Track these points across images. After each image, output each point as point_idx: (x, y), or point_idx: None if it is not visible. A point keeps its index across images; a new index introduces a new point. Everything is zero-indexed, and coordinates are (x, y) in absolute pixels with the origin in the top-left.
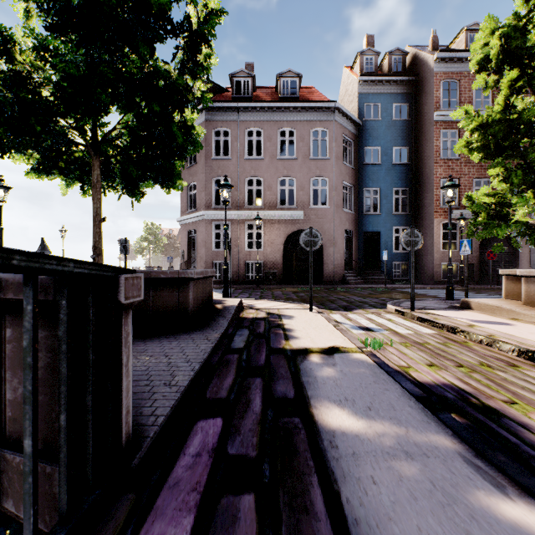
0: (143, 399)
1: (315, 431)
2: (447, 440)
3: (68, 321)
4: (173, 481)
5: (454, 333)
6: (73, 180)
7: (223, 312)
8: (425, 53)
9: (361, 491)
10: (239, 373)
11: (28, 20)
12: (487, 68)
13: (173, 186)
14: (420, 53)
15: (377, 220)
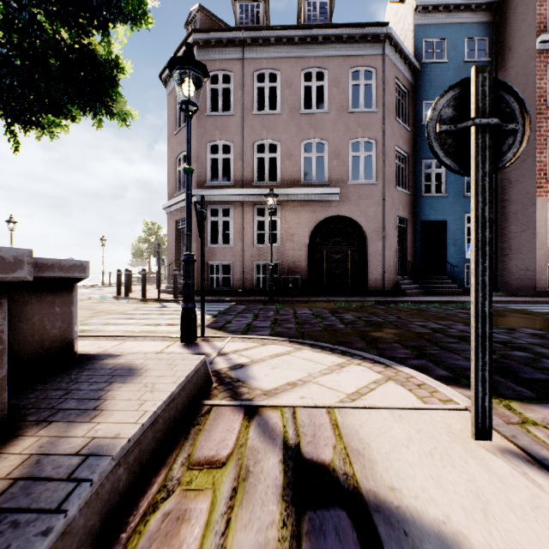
0: None
1: None
2: None
3: None
4: None
5: None
6: None
7: None
8: None
9: None
10: None
11: None
12: None
13: (106, 112)
14: None
15: (441, 204)
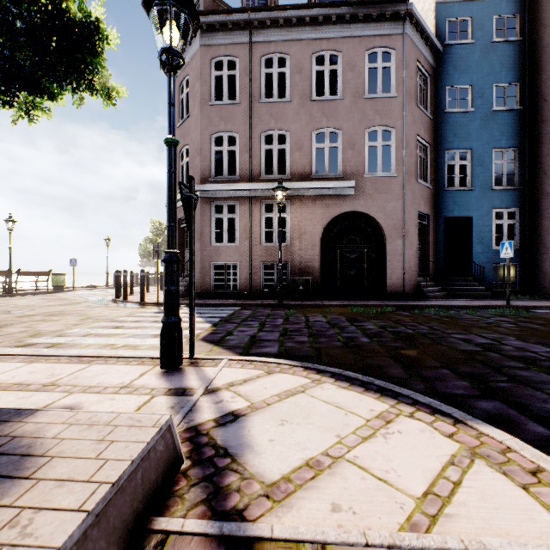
0: None
1: None
2: None
3: None
4: None
5: None
6: None
7: None
8: None
9: None
10: None
11: None
12: None
13: (86, 87)
14: None
15: (466, 198)
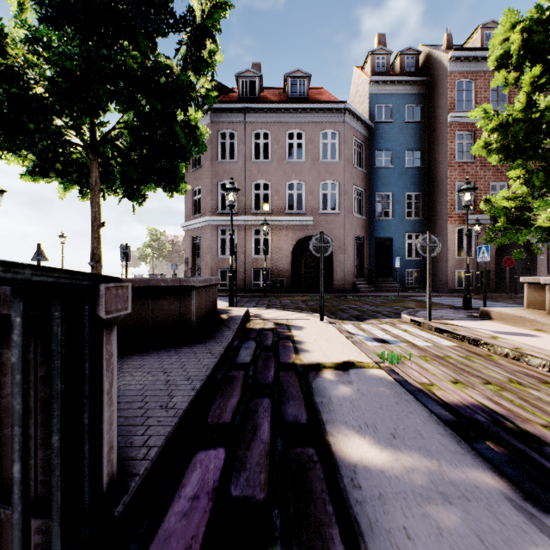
0: (135, 426)
1: (333, 466)
2: (488, 477)
3: (25, 343)
4: (163, 535)
5: (476, 346)
6: (71, 184)
7: (228, 322)
8: (439, 52)
9: (394, 549)
10: (245, 392)
11: (21, 13)
12: (507, 64)
13: (176, 190)
14: (433, 52)
15: (389, 225)
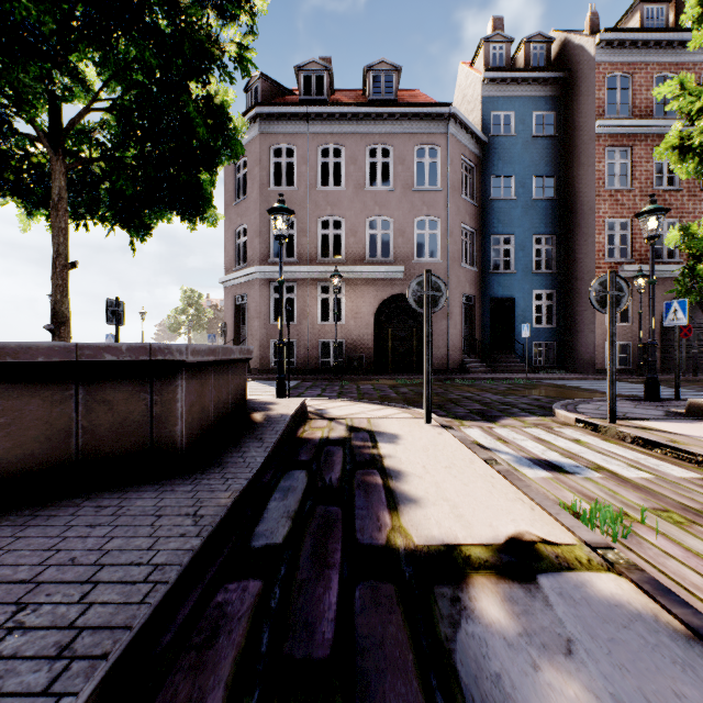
0: None
1: None
2: None
3: None
4: None
5: None
6: (36, 207)
7: (262, 429)
8: (582, 37)
9: None
10: None
11: None
12: None
13: (200, 219)
14: (572, 37)
15: (510, 280)
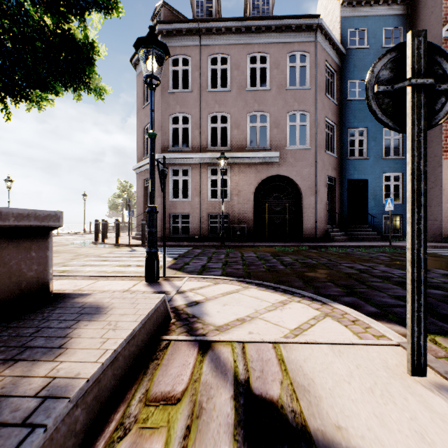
0: None
1: None
2: None
3: None
4: None
5: None
6: None
7: None
8: None
9: None
10: None
11: None
12: None
13: (84, 87)
14: None
15: (363, 165)
